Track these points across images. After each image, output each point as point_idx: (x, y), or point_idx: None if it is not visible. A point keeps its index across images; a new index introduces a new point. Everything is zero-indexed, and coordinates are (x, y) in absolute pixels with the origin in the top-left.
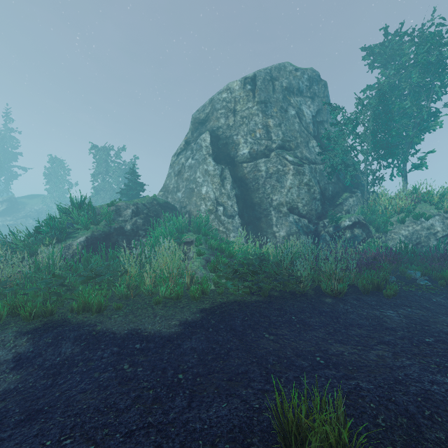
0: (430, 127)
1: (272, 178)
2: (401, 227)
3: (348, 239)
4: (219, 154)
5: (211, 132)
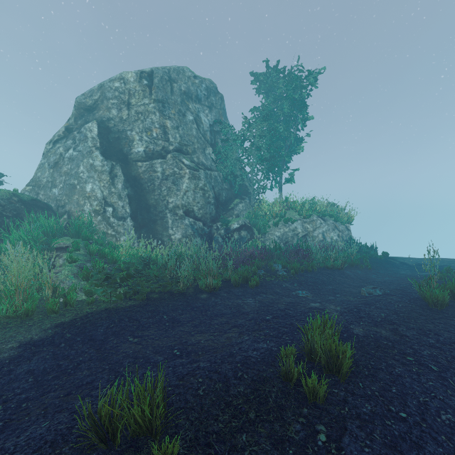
0: (296, 150)
1: (168, 180)
2: (276, 229)
3: (236, 240)
4: (109, 148)
5: (100, 122)
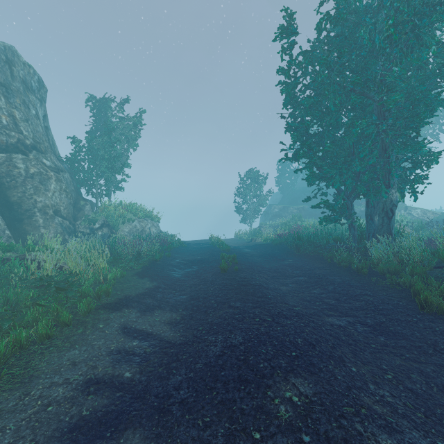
0: (127, 167)
1: (35, 179)
2: (123, 226)
3: (102, 236)
4: None
5: None
